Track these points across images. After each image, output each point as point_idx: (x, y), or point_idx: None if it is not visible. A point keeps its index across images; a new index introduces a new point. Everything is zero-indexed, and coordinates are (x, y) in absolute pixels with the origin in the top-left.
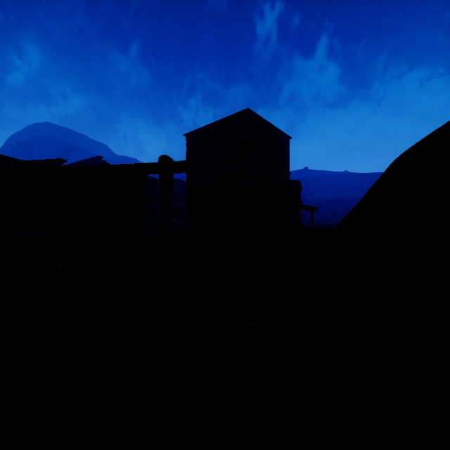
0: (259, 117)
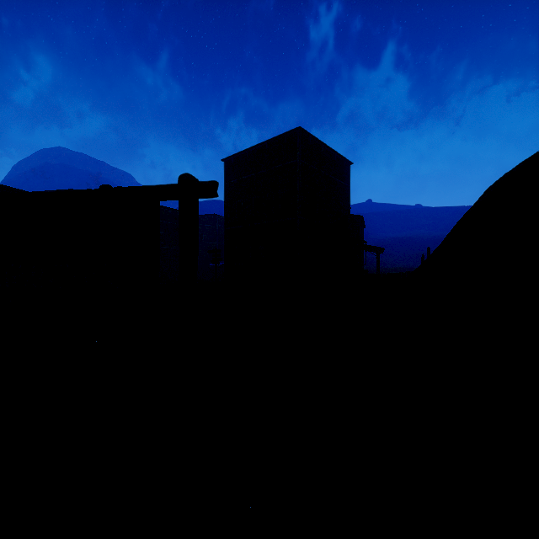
0: (313, 137)
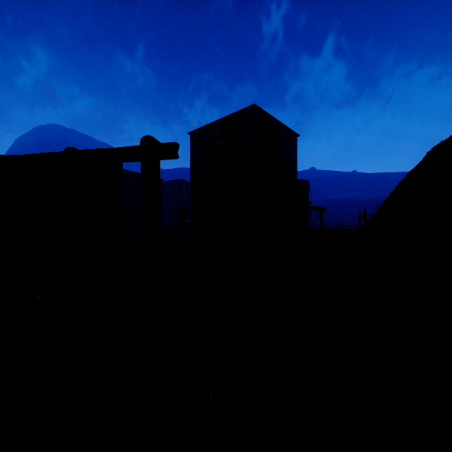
0: (266, 113)
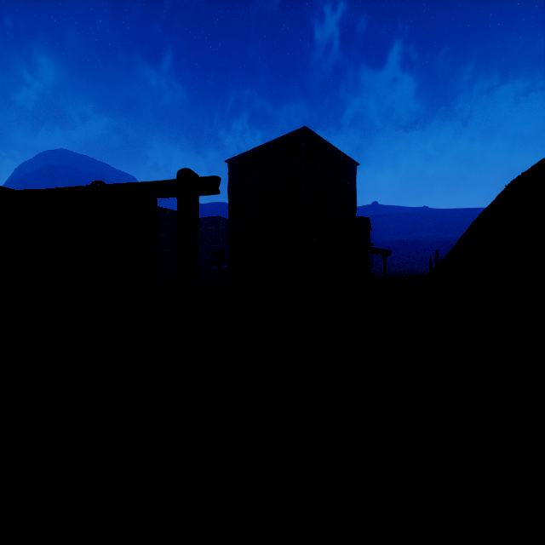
0: (319, 137)
